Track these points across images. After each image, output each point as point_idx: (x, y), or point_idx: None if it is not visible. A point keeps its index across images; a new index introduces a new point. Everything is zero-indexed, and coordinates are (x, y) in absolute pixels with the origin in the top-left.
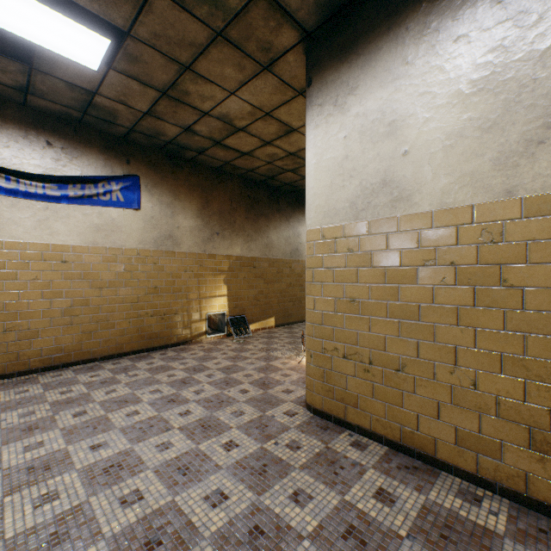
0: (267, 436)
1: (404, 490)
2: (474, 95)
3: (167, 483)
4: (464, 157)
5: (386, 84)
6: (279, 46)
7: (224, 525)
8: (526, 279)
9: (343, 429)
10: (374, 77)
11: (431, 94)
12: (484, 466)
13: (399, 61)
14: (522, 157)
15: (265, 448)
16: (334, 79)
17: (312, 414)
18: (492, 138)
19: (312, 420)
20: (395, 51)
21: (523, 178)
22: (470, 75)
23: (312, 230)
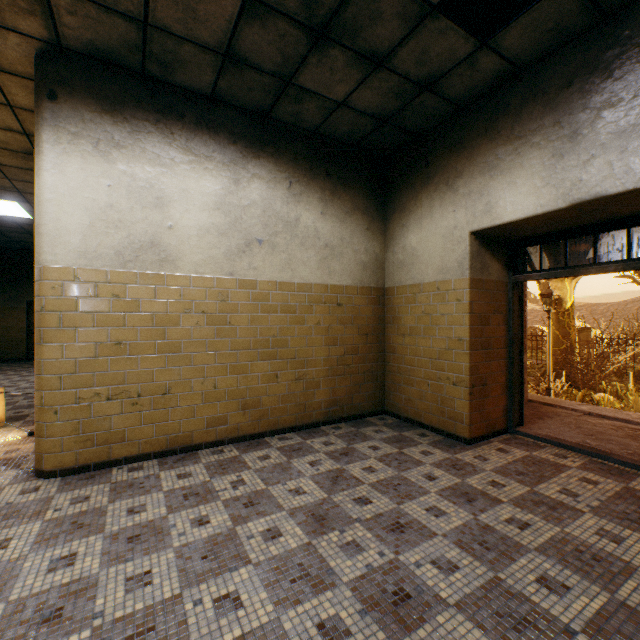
0: (37, 514)
1: (190, 468)
2: (216, 210)
3: None
4: (210, 246)
5: (156, 165)
6: (10, 20)
7: (102, 558)
8: (239, 322)
9: (109, 469)
10: (144, 150)
11: (191, 194)
12: (221, 432)
13: (167, 154)
14: (237, 256)
15: (53, 518)
16: (96, 120)
17: (60, 478)
18: (225, 240)
19: (69, 480)
20: (163, 143)
21: (238, 268)
22: (214, 197)
23: (61, 268)
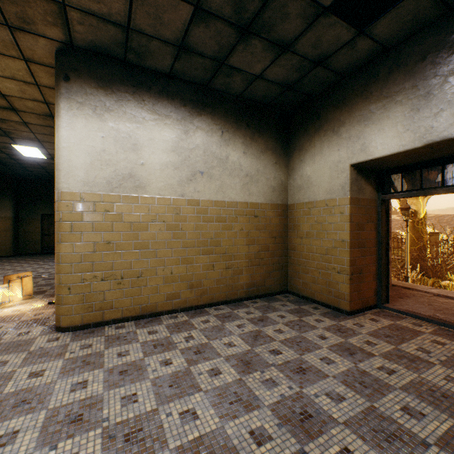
0: (59, 355)
1: (156, 327)
2: (172, 152)
3: (23, 414)
4: (169, 176)
5: (133, 122)
6: (41, 29)
7: (104, 384)
8: (187, 228)
9: (102, 327)
10: (125, 113)
11: (156, 141)
12: (175, 304)
13: (140, 114)
14: (186, 183)
15: (70, 358)
16: (94, 93)
17: (72, 332)
18: (178, 172)
19: (77, 333)
20: (138, 107)
21: (187, 191)
22: (171, 143)
23: (72, 192)
